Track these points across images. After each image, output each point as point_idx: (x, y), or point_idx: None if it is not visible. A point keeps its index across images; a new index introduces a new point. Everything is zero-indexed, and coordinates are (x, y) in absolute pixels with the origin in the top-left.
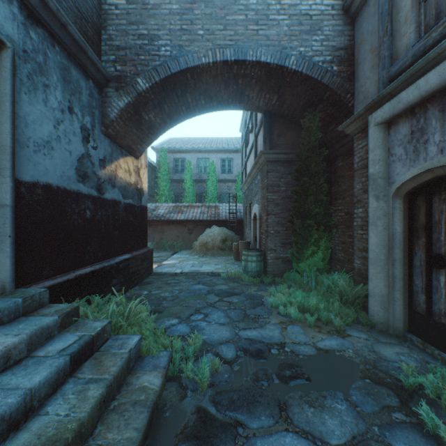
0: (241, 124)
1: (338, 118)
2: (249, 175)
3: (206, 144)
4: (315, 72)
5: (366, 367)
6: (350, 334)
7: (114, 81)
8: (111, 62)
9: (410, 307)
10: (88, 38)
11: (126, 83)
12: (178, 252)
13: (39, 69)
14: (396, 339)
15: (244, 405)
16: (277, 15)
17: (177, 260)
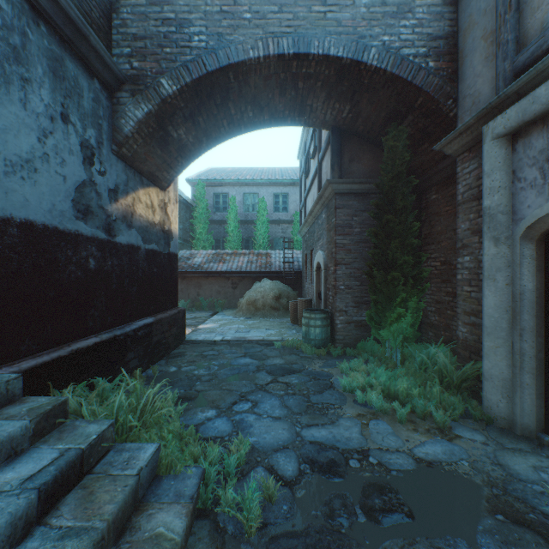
0: (299, 149)
1: (433, 133)
2: (311, 213)
3: (255, 175)
4: (404, 70)
5: (493, 492)
6: (459, 435)
7: (129, 82)
8: (125, 56)
9: (548, 398)
10: (92, 21)
11: (146, 86)
12: (218, 312)
13: (13, 54)
14: (527, 444)
15: None
16: None
17: (217, 324)
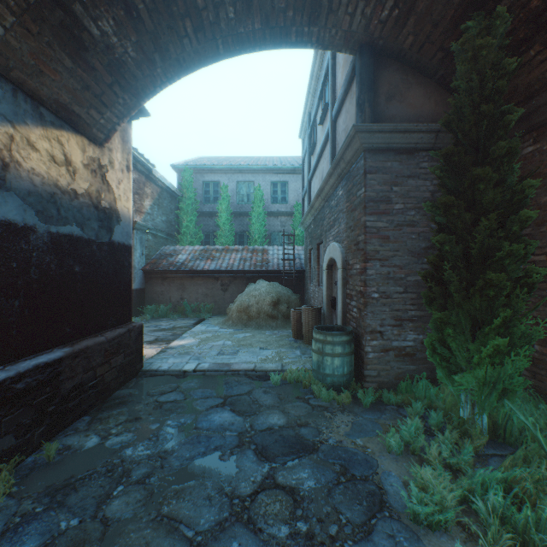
0: (302, 123)
1: None
2: (319, 193)
3: (250, 162)
4: None
5: None
6: None
7: None
8: None
9: None
10: None
11: None
12: (204, 320)
13: None
14: None
15: None
16: None
17: (197, 339)
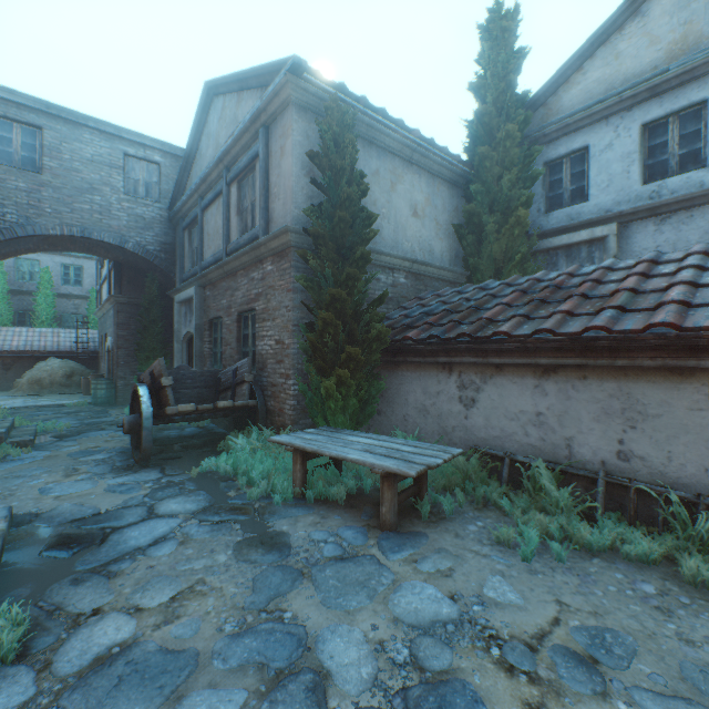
0: None
1: (171, 283)
2: (104, 305)
3: None
4: (149, 256)
5: None
6: None
7: None
8: None
9: None
10: None
11: None
12: None
13: None
14: None
15: (85, 430)
16: (119, 212)
17: None
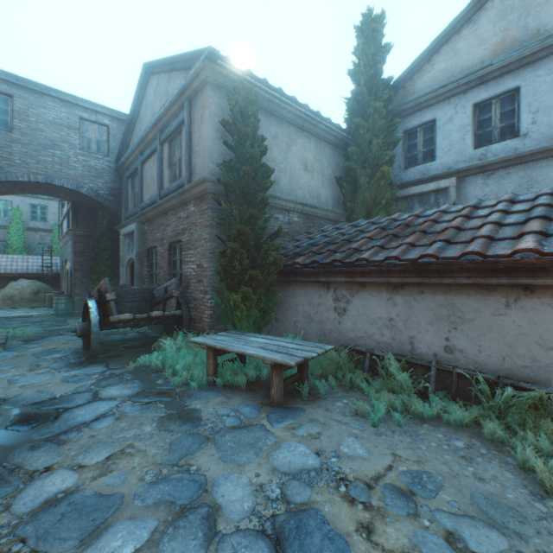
0: None
1: (118, 220)
2: (64, 237)
3: None
4: (100, 199)
5: None
6: None
7: None
8: None
9: None
10: None
11: None
12: None
13: None
14: None
15: (47, 335)
16: (76, 164)
17: None
